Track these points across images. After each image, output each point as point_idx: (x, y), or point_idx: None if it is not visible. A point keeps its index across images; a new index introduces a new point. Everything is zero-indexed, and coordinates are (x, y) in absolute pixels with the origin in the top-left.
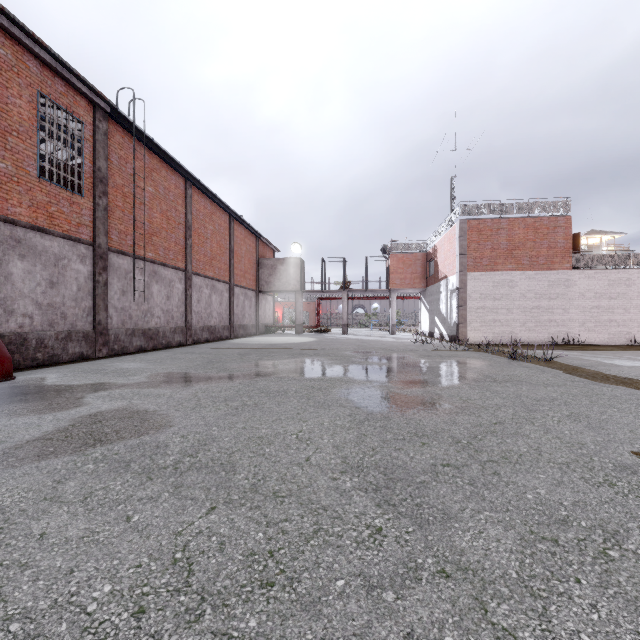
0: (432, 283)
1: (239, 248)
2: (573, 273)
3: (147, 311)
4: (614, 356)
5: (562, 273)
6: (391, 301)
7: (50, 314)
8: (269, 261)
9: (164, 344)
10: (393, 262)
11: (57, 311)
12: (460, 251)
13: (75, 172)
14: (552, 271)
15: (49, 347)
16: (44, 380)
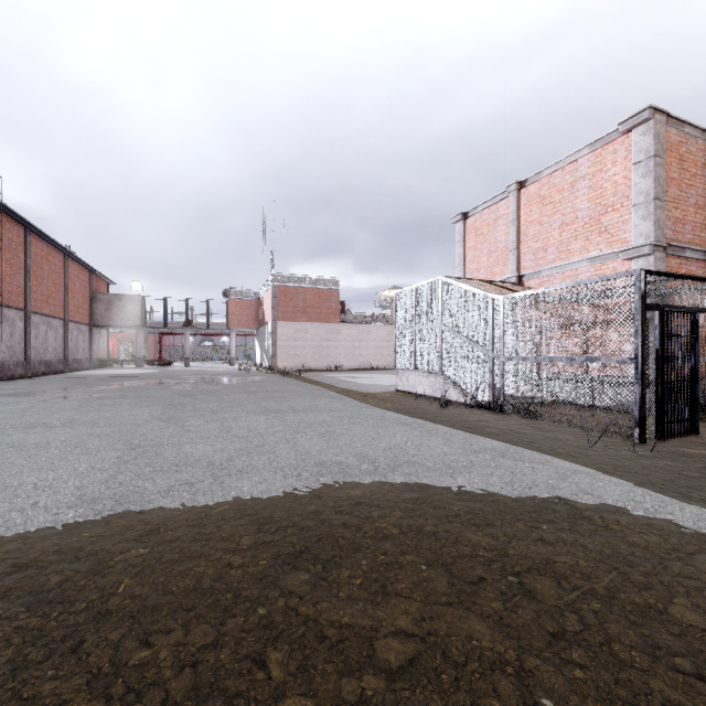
0: (262, 325)
1: (73, 284)
2: (341, 325)
3: None
4: (337, 373)
5: (335, 325)
6: (230, 338)
7: None
8: (105, 296)
9: (9, 376)
10: (232, 306)
11: None
12: (273, 307)
13: None
14: (329, 323)
15: None
16: None
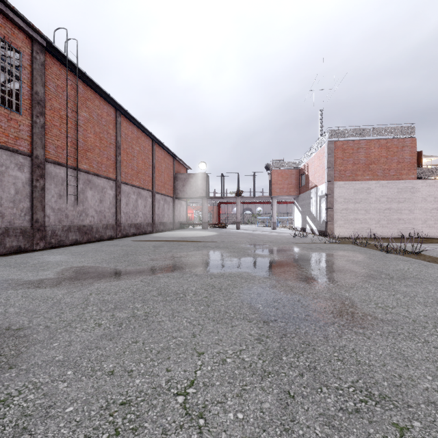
0: (304, 191)
1: (160, 165)
2: (417, 182)
3: (82, 211)
4: None
5: (408, 182)
6: (272, 205)
7: None
8: (183, 175)
9: (97, 238)
10: (274, 176)
11: None
12: (328, 165)
13: (13, 93)
14: (400, 181)
15: None
16: None
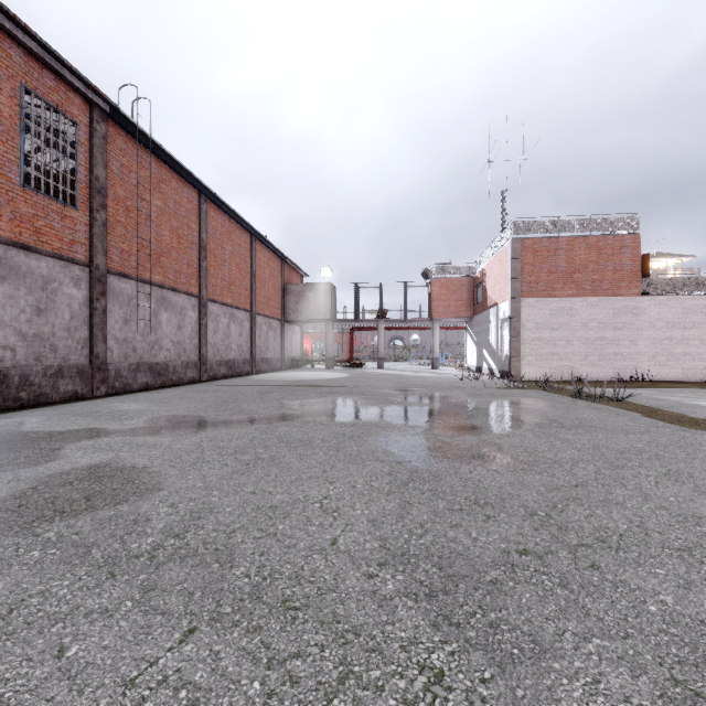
0: (480, 311)
1: (262, 272)
2: (642, 299)
3: (154, 343)
4: (694, 395)
5: (629, 299)
6: (433, 332)
7: (37, 346)
8: (296, 287)
9: (174, 381)
10: (435, 288)
11: (45, 343)
12: (513, 274)
13: (67, 181)
14: (618, 297)
15: (35, 385)
16: (22, 425)
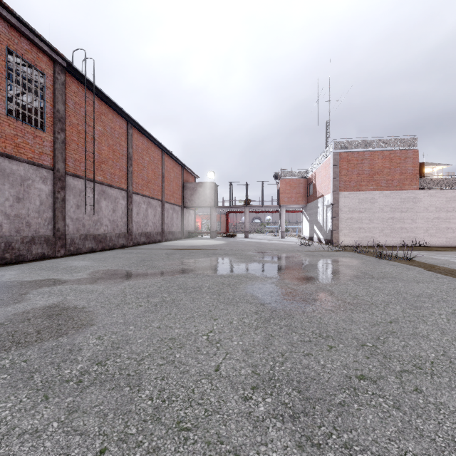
0: (311, 200)
1: (169, 175)
2: (419, 192)
3: (97, 221)
4: None
5: (411, 192)
6: (281, 214)
7: (17, 223)
8: (191, 184)
9: (110, 246)
10: (282, 185)
11: (23, 220)
12: (334, 176)
13: (38, 112)
14: (403, 191)
15: (16, 249)
16: (3, 276)
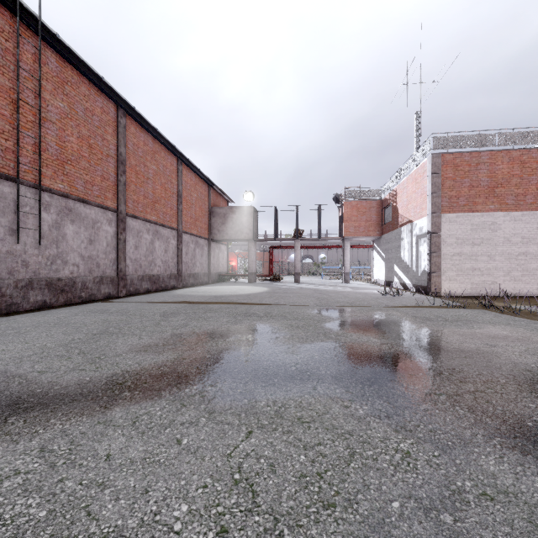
0: (389, 230)
1: (189, 194)
2: None
3: (56, 257)
4: None
5: None
6: (344, 249)
7: None
8: (222, 210)
9: (84, 297)
10: (347, 210)
11: None
12: (433, 189)
13: None
14: None
15: None
16: None
